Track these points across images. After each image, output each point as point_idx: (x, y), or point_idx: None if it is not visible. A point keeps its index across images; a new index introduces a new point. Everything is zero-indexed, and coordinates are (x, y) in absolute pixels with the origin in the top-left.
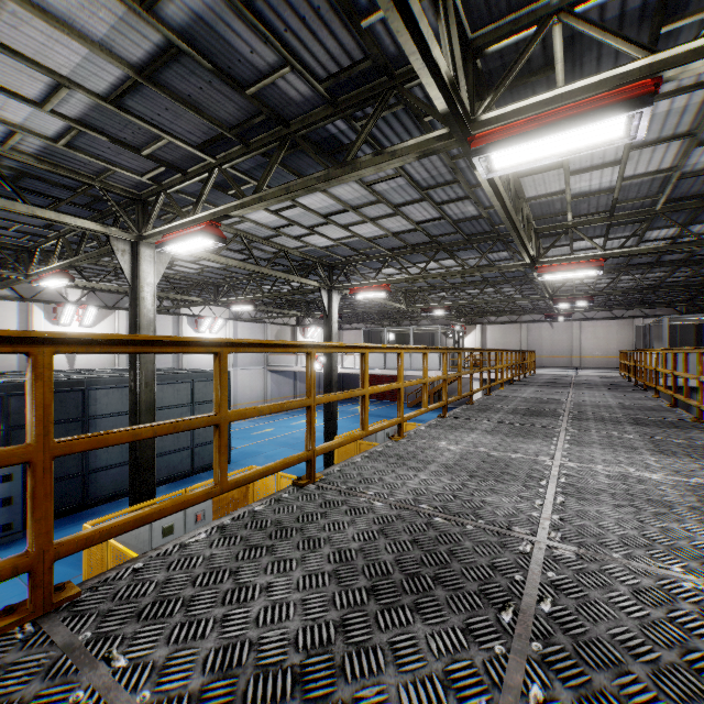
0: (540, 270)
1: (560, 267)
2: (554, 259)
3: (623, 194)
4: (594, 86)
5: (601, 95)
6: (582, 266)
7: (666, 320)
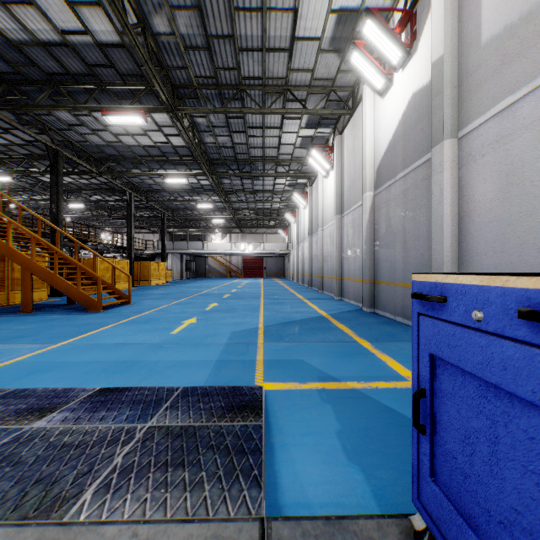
0: (67, 203)
1: (73, 203)
2: (72, 200)
3: (78, 185)
4: (4, 172)
5: (5, 174)
6: (78, 203)
7: (159, 229)
